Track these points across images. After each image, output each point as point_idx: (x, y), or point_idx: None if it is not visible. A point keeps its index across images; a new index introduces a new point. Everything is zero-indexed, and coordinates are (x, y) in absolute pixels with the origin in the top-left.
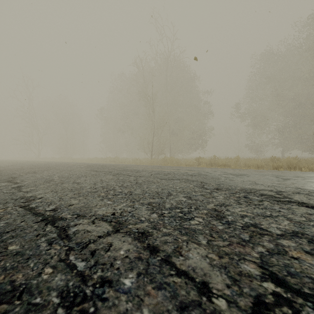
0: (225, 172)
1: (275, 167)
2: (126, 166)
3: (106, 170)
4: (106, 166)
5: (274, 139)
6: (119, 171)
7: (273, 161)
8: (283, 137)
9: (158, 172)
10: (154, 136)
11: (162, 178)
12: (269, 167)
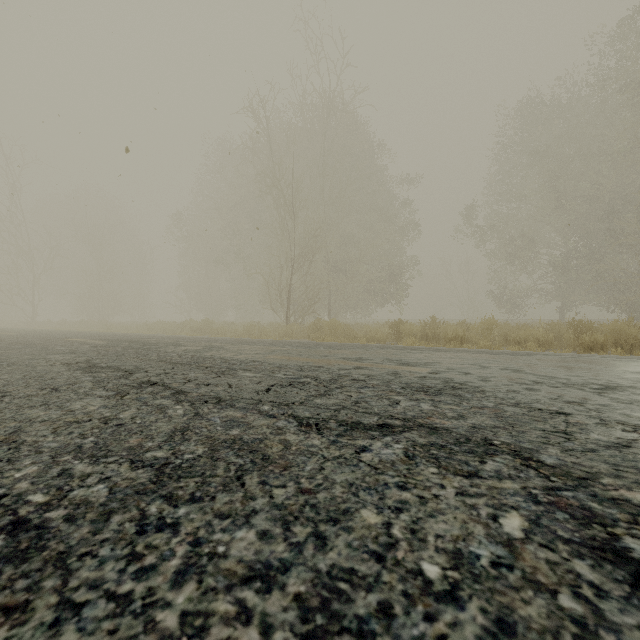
0: (520, 371)
1: (589, 344)
2: (214, 344)
3: (125, 365)
4: (154, 346)
5: (543, 283)
6: (167, 368)
7: (576, 329)
8: (564, 279)
9: (298, 372)
10: (294, 273)
11: (311, 415)
12: (559, 343)
